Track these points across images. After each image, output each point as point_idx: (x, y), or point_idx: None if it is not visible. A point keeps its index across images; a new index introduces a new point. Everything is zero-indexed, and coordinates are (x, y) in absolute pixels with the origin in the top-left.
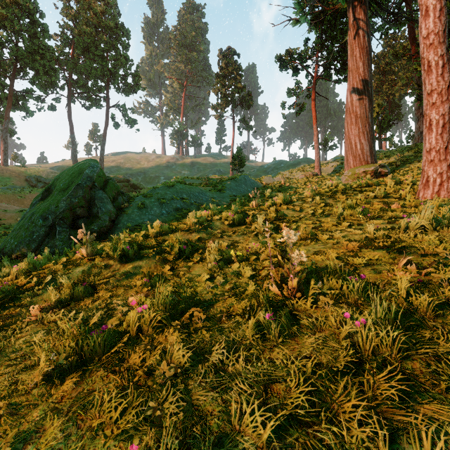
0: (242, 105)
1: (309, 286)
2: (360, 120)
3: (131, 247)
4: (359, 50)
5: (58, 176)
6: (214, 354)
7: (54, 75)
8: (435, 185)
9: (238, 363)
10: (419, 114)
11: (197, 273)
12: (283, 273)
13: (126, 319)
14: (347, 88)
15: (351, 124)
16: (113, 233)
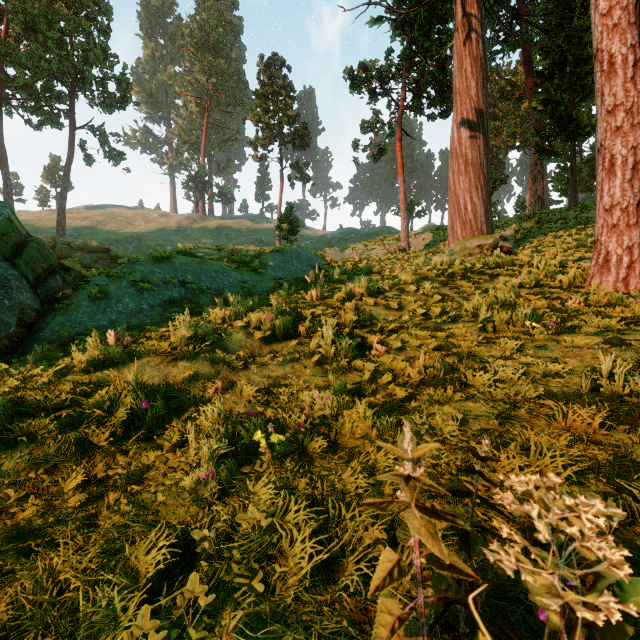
0: (294, 143)
1: None
2: (472, 168)
3: None
4: (471, 62)
5: None
6: None
7: None
8: (621, 267)
9: None
10: (536, 172)
11: (154, 501)
12: (460, 636)
13: None
14: (453, 119)
15: (458, 174)
16: (25, 351)
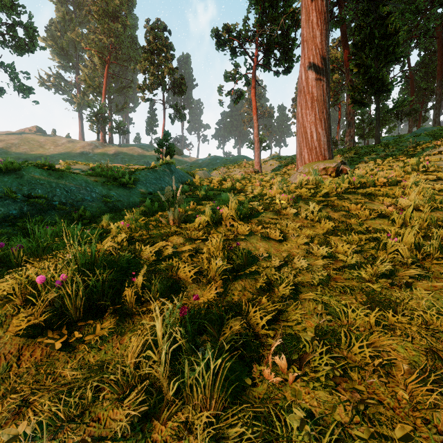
0: (174, 90)
1: None
2: (317, 104)
3: None
4: (316, 15)
5: None
6: None
7: None
8: None
9: None
10: (350, 119)
11: None
12: None
13: None
14: (301, 63)
15: (306, 108)
16: None
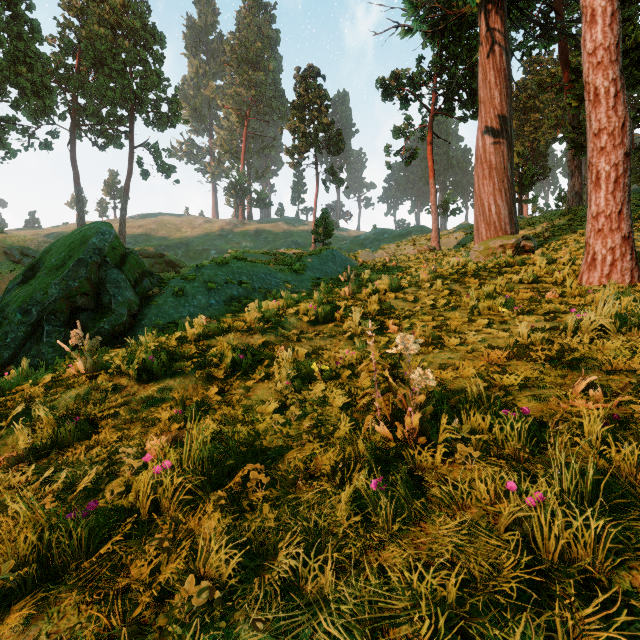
0: (329, 148)
1: (438, 425)
2: (495, 173)
3: (158, 358)
4: (495, 74)
5: (48, 247)
6: (282, 559)
7: (49, 97)
8: (605, 265)
9: (324, 572)
10: (573, 168)
11: (259, 398)
12: (395, 403)
13: (134, 486)
14: (478, 127)
15: (483, 178)
16: (134, 334)
